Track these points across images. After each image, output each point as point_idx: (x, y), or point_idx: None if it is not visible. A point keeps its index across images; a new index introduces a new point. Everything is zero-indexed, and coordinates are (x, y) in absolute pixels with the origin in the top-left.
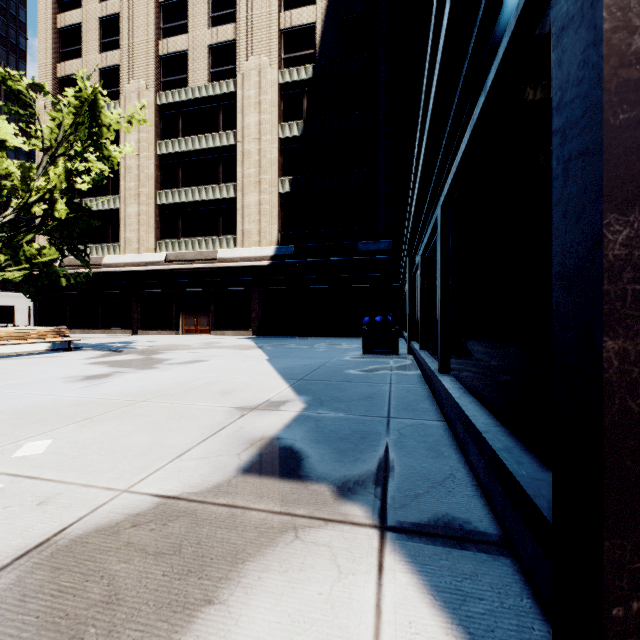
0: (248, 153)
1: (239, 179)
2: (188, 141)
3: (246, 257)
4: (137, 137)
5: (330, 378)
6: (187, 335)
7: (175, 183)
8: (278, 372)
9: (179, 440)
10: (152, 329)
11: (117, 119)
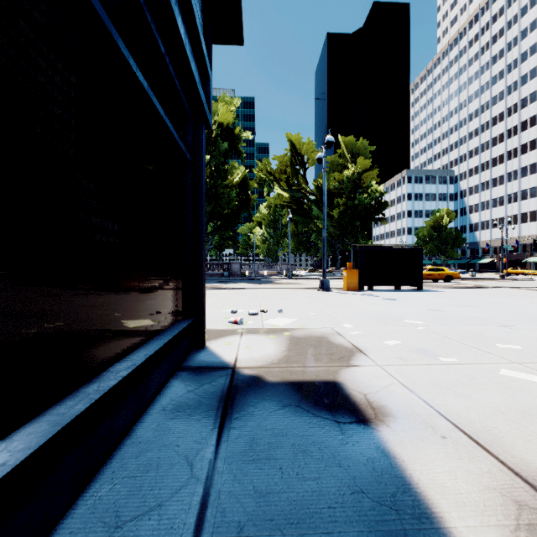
0: None
1: None
2: None
3: None
4: None
5: None
6: None
7: None
8: None
9: (452, 401)
10: None
11: None
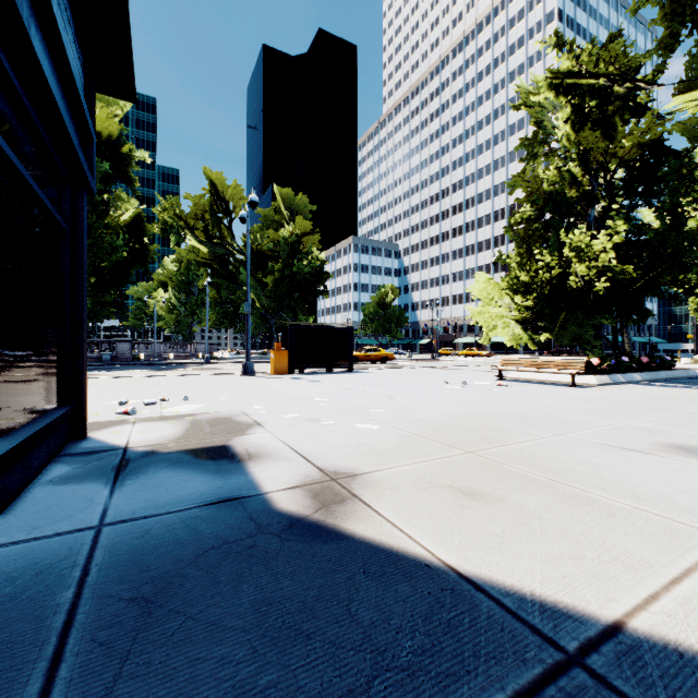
0: None
1: None
2: None
3: None
4: None
5: None
6: None
7: None
8: None
9: (309, 444)
10: None
11: None
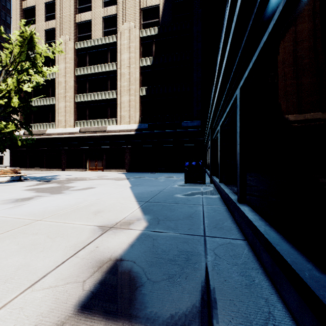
0: (123, 74)
1: (118, 88)
2: (91, 68)
3: (122, 130)
4: (64, 66)
5: (165, 200)
6: (91, 171)
7: (85, 90)
8: (134, 196)
9: (43, 262)
10: (72, 168)
11: (45, 50)
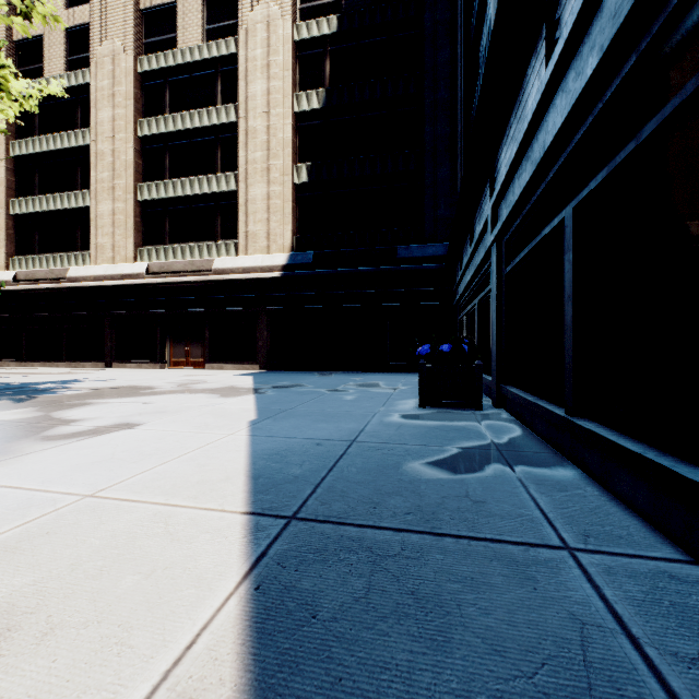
0: (253, 132)
1: (242, 166)
2: (177, 118)
3: (250, 267)
4: (111, 114)
5: (376, 507)
6: (174, 369)
7: (161, 173)
8: (250, 472)
9: None
10: (130, 361)
11: None
